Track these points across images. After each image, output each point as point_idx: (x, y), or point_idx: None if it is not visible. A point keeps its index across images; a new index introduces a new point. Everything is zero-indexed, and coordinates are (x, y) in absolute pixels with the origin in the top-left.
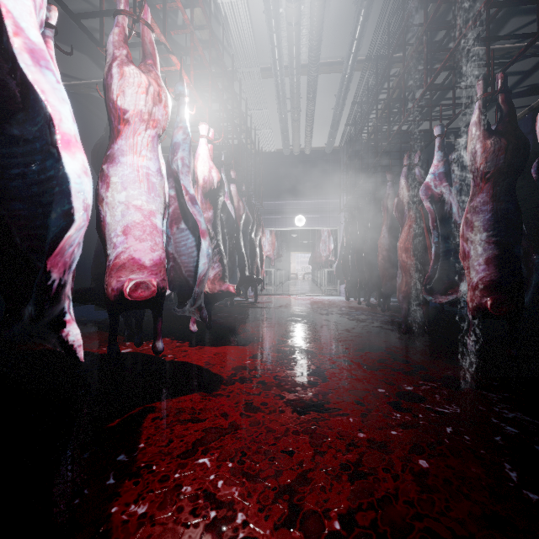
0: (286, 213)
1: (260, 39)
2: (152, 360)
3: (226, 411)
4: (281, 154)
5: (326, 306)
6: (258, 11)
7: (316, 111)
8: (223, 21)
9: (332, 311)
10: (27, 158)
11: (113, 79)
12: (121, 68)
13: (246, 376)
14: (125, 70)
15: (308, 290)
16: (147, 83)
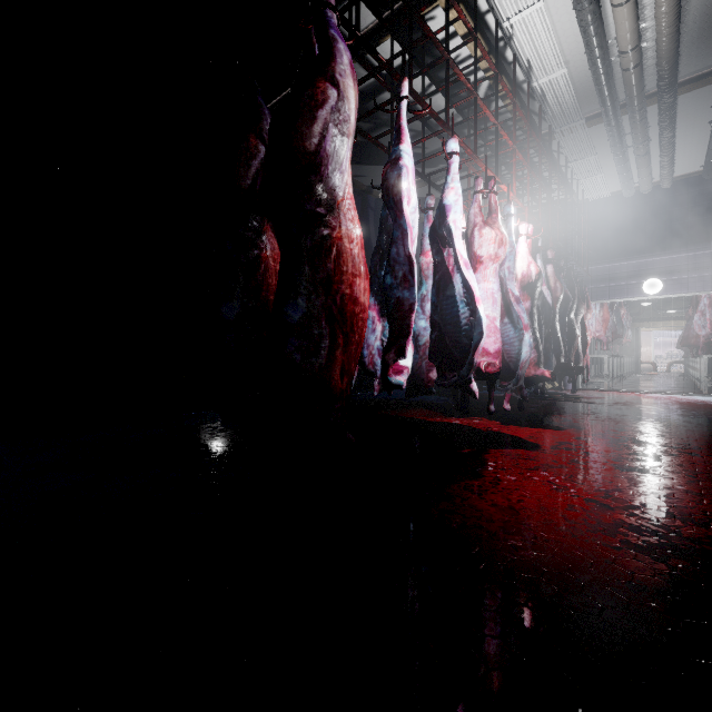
0: (628, 278)
1: (585, 92)
2: (482, 429)
3: (555, 460)
4: (619, 198)
5: (695, 408)
6: (581, 71)
7: (678, 133)
8: (539, 97)
9: (703, 413)
10: (457, 305)
11: (478, 240)
12: (483, 232)
13: (570, 447)
14: (485, 233)
15: (671, 387)
16: (498, 236)
